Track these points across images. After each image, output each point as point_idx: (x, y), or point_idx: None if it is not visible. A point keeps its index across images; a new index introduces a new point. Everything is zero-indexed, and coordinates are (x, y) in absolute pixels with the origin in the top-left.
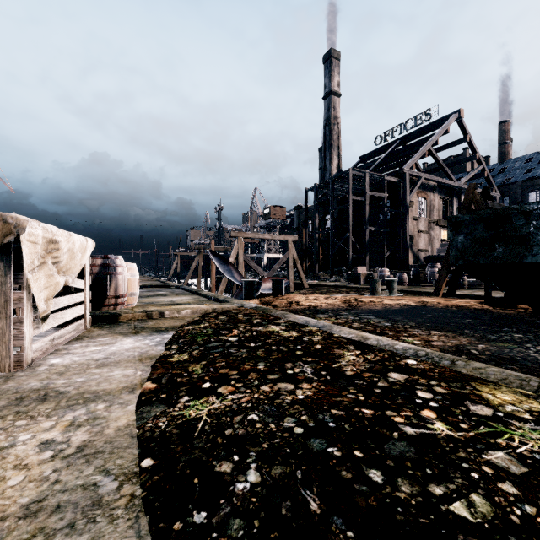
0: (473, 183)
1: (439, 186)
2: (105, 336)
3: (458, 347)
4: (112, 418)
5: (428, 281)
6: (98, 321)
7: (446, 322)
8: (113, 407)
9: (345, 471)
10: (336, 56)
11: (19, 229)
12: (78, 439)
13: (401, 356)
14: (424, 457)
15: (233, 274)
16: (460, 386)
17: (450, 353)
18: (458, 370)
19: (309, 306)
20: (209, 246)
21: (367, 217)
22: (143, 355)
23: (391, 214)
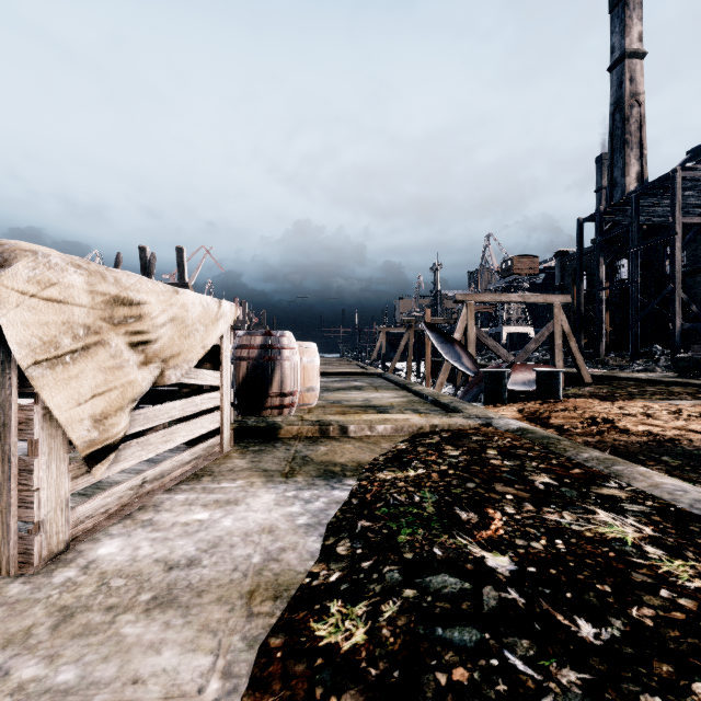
0: None
1: None
2: (238, 475)
3: None
4: None
5: None
6: (249, 436)
7: None
8: None
9: None
10: None
11: None
12: None
13: None
14: None
15: (460, 358)
16: None
17: None
18: None
19: (653, 438)
20: (423, 318)
21: None
22: (265, 570)
23: None
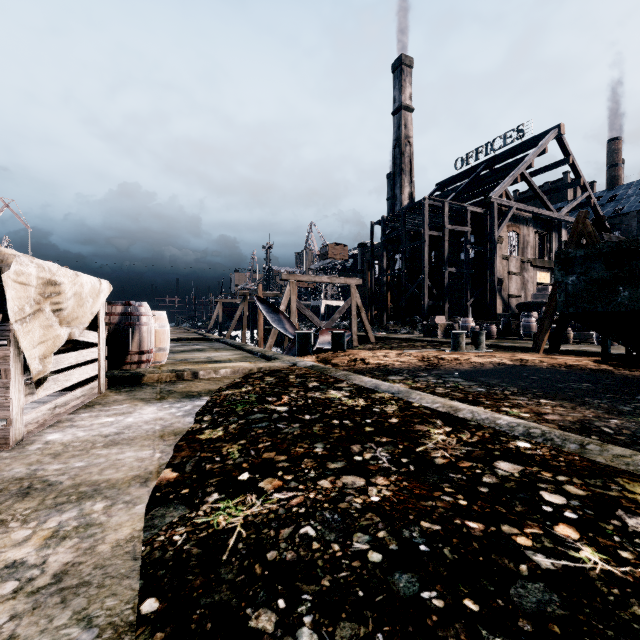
0: (584, 211)
1: (534, 217)
2: (122, 402)
3: (583, 422)
4: (111, 525)
5: (521, 333)
6: (116, 383)
7: (558, 387)
8: (115, 508)
9: (454, 638)
10: (407, 63)
11: (2, 266)
12: (57, 560)
13: (507, 436)
14: (578, 615)
15: (284, 325)
16: (602, 485)
17: (575, 433)
18: (592, 459)
19: (378, 365)
20: (256, 292)
21: (446, 256)
22: (165, 430)
23: (476, 253)
